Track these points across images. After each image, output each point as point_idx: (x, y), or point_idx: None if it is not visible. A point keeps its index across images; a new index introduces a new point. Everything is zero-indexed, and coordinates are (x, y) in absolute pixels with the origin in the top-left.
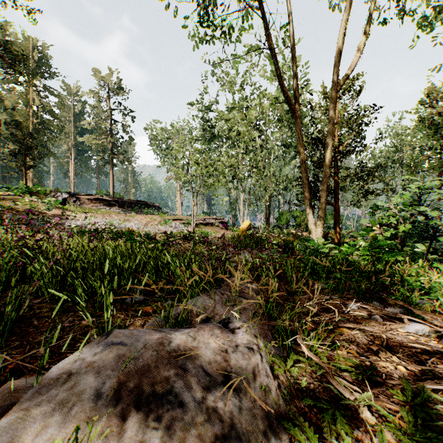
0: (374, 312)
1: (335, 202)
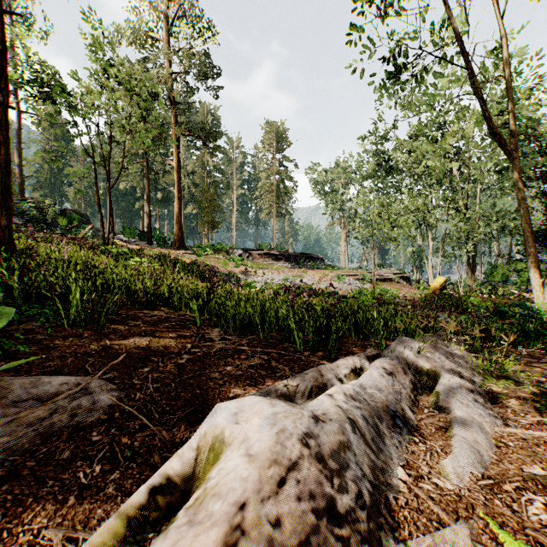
0: None
1: None
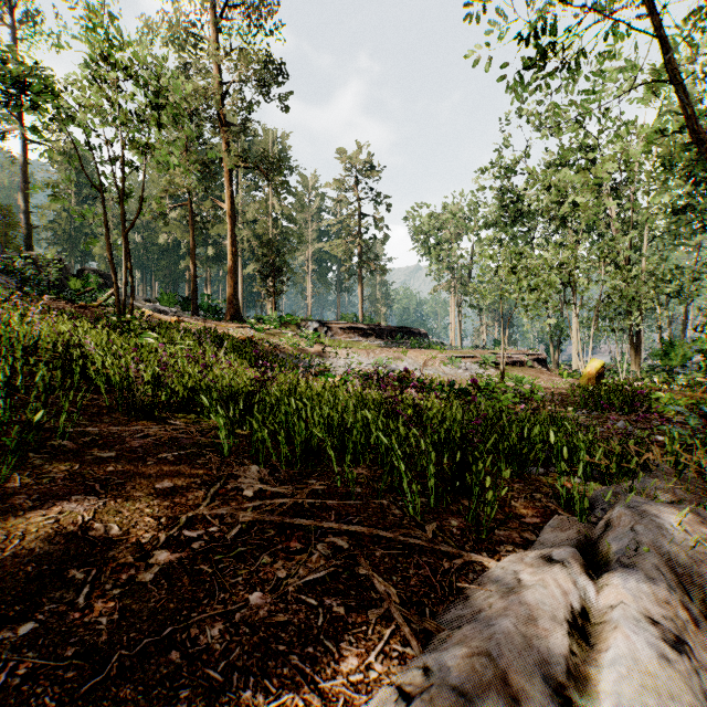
0: None
1: None
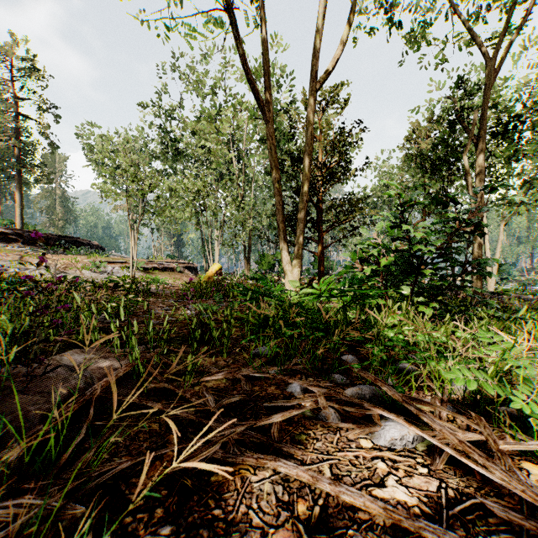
0: (321, 405)
1: (318, 239)
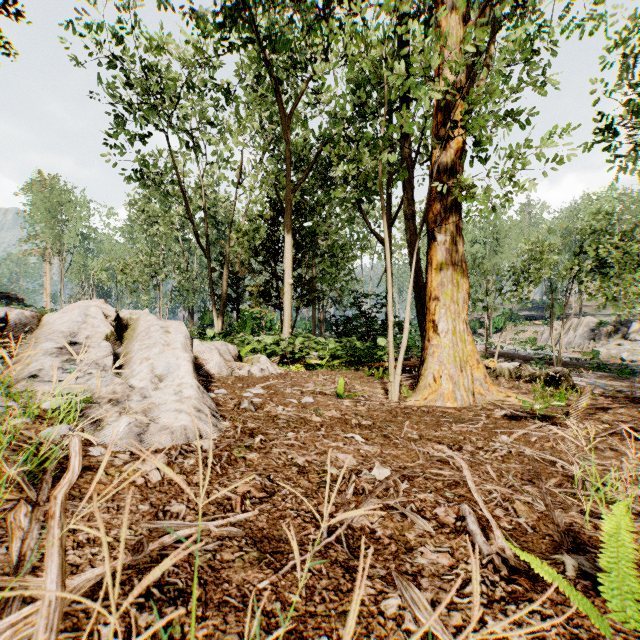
0: None
1: (237, 309)
